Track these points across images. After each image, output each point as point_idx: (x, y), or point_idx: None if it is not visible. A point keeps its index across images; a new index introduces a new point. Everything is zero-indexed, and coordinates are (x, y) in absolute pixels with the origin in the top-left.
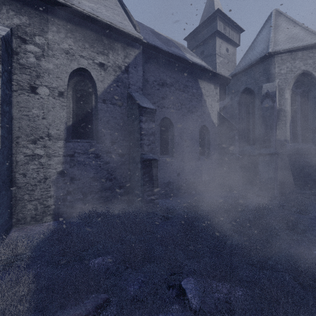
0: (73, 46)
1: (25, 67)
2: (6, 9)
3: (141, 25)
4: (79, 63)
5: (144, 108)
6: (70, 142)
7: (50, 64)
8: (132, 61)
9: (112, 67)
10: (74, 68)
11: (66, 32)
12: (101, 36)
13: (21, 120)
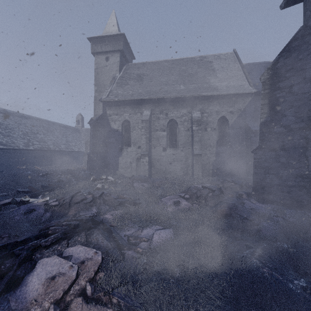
0: (219, 108)
1: (203, 122)
2: (198, 104)
3: (256, 65)
4: (221, 115)
5: (253, 131)
6: (218, 148)
7: (211, 119)
8: (247, 104)
9: (236, 111)
10: (219, 117)
11: (216, 103)
12: (231, 99)
13: (202, 141)
